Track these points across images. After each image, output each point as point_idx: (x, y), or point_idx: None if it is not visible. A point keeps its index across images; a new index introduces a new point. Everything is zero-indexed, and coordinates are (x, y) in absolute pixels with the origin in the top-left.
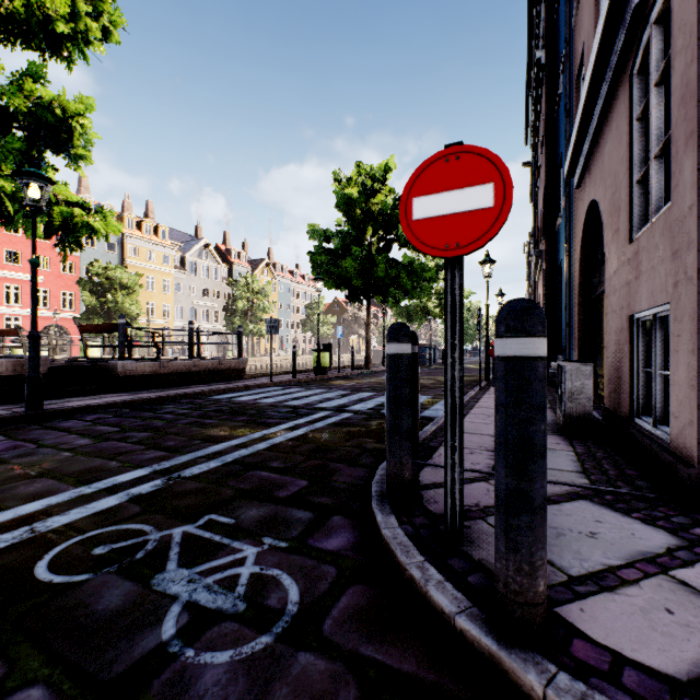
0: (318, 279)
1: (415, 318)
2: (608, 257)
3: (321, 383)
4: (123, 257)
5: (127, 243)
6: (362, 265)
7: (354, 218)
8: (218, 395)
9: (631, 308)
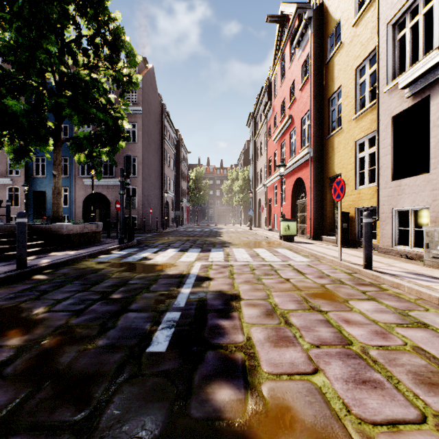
0: None
1: None
2: (114, 206)
3: None
4: None
5: None
6: None
7: None
8: None
9: (125, 215)
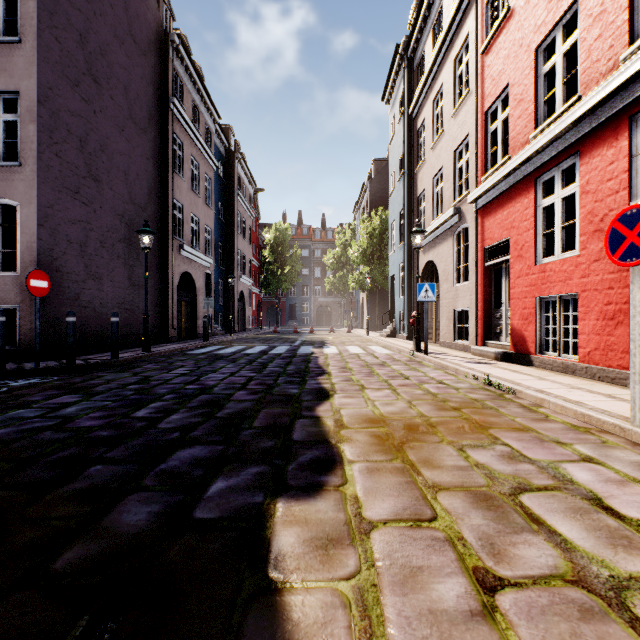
0: None
1: None
2: None
3: None
4: None
5: None
6: None
7: None
8: None
9: None
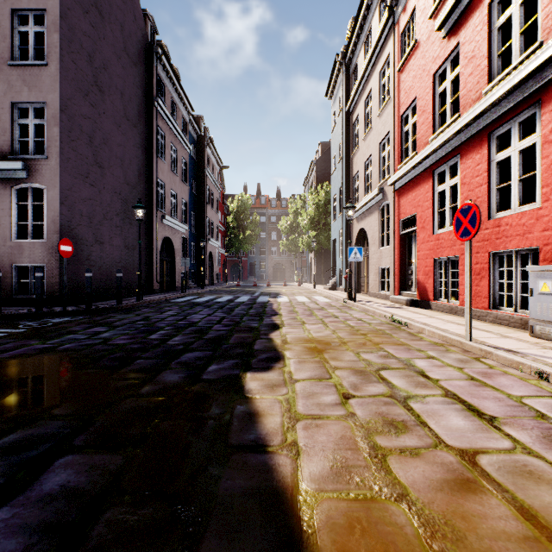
0: None
1: None
2: None
3: None
4: None
5: None
6: None
7: None
8: None
9: (15, 262)
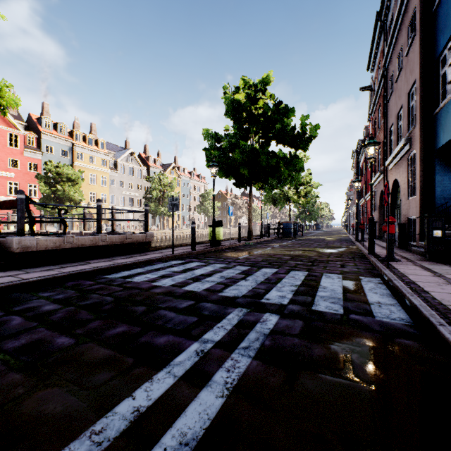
0: (214, 165)
1: (278, 203)
2: None
3: (217, 255)
4: (72, 160)
5: (76, 151)
6: (248, 157)
7: (241, 120)
8: (115, 272)
9: None
